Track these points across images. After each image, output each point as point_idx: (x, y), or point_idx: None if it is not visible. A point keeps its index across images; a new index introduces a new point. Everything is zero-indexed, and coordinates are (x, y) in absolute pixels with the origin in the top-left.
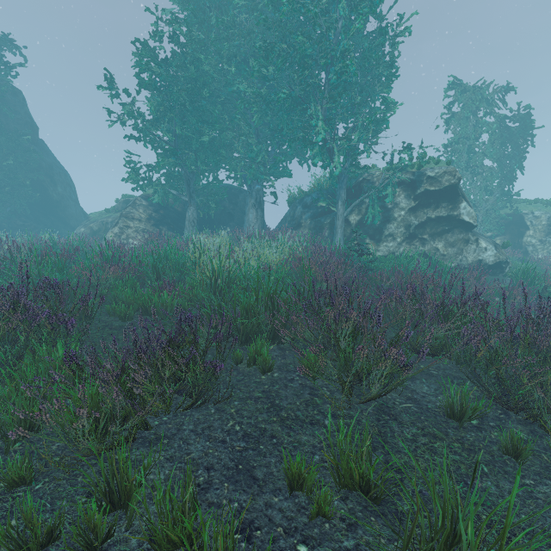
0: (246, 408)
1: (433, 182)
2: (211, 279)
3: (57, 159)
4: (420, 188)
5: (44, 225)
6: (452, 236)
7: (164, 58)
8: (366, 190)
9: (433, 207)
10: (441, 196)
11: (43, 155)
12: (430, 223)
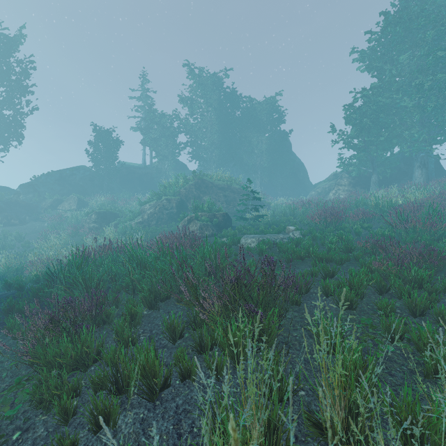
0: (377, 226)
1: None
2: (375, 206)
3: (299, 159)
4: None
5: (296, 192)
6: None
7: (358, 108)
8: None
9: None
10: None
11: (294, 159)
12: None
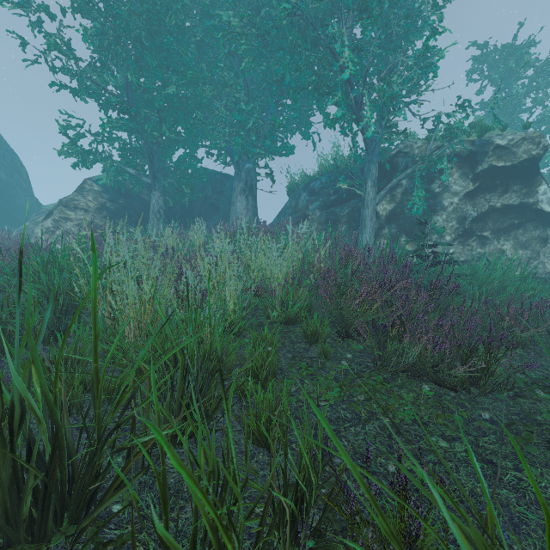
0: None
1: (503, 155)
2: None
3: (3, 139)
4: (482, 164)
5: None
6: (524, 233)
7: None
8: (402, 167)
9: (499, 192)
10: (511, 176)
11: None
12: (494, 214)
